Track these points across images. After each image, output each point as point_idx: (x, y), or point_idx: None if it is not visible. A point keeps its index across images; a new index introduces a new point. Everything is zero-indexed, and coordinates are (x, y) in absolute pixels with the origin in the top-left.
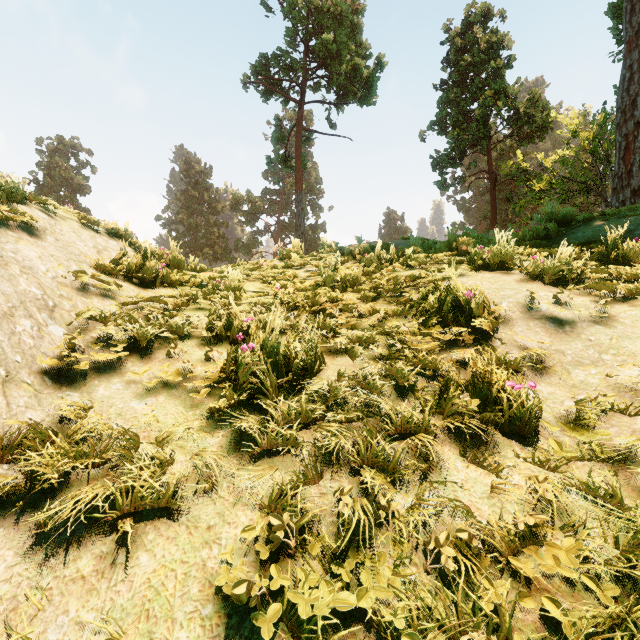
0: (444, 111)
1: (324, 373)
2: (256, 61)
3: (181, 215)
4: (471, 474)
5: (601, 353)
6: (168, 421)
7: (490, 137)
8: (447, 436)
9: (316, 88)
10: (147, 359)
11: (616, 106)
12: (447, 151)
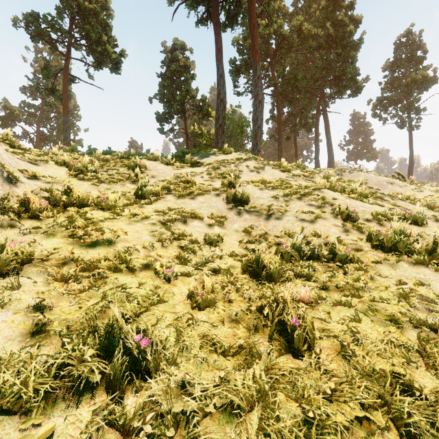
0: (162, 90)
1: (99, 174)
2: (29, 14)
3: None
4: (131, 186)
5: (166, 175)
6: (58, 176)
7: (185, 112)
8: (129, 183)
9: (78, 49)
10: (39, 165)
11: (215, 117)
12: (164, 113)
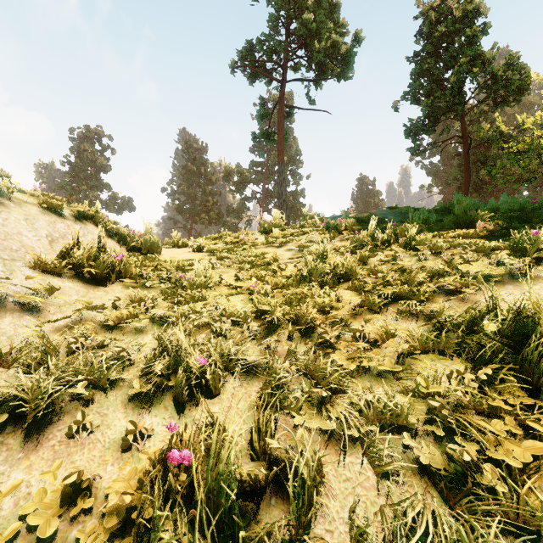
0: (417, 81)
1: (323, 508)
2: (242, 47)
3: (182, 186)
4: None
5: None
6: None
7: (465, 103)
8: None
9: (296, 68)
10: (35, 441)
11: None
12: (420, 119)
